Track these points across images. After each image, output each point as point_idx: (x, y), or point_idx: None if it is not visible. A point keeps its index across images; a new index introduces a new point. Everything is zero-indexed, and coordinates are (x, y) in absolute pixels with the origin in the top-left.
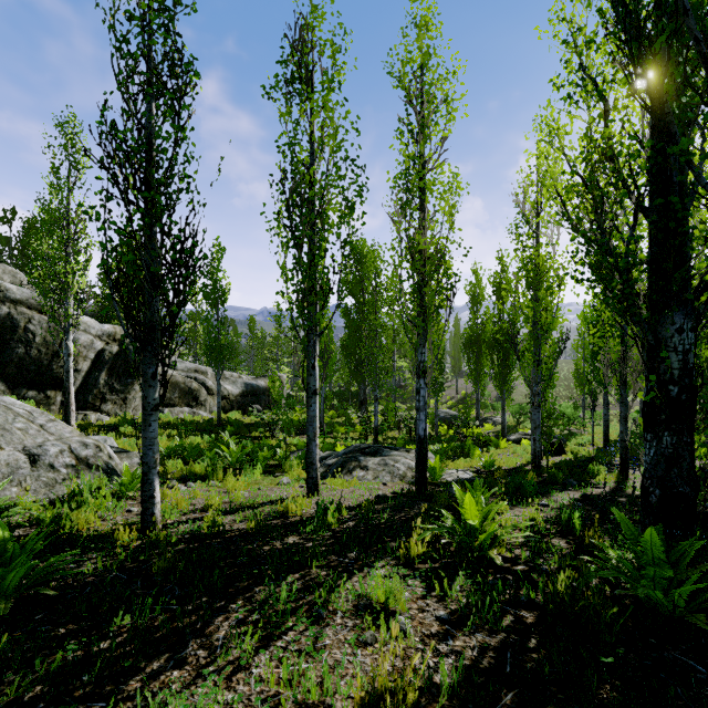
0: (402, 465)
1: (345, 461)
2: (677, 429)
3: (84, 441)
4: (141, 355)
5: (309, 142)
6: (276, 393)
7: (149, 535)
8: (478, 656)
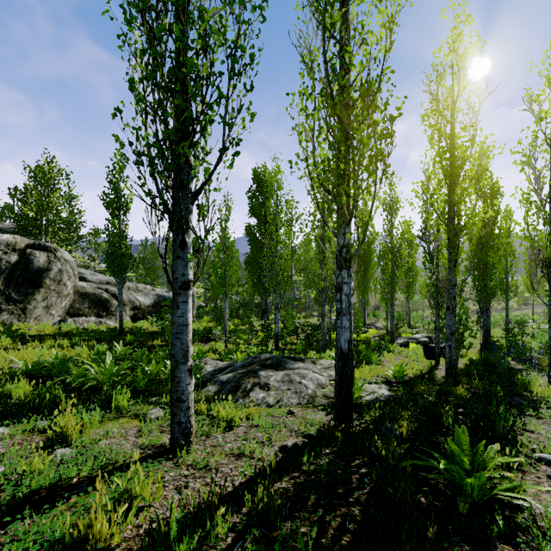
0: (310, 381)
1: (242, 378)
2: None
3: None
4: None
5: None
6: None
7: None
8: None
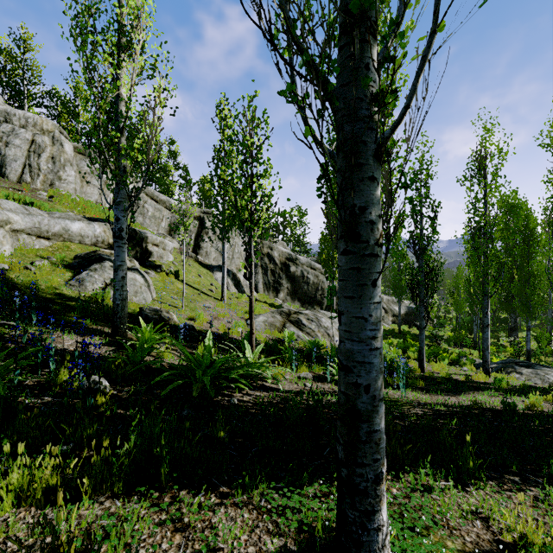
0: (551, 376)
1: (503, 367)
2: None
3: None
4: (418, 309)
5: (483, 198)
6: (433, 315)
7: (422, 372)
8: None
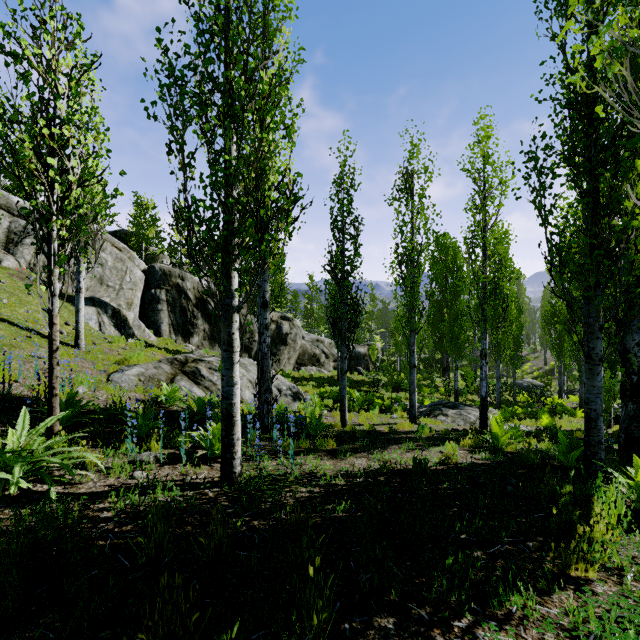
0: (472, 416)
1: (432, 410)
2: (636, 401)
3: (292, 385)
4: (340, 349)
5: (410, 222)
6: (374, 359)
7: (344, 427)
8: (481, 463)
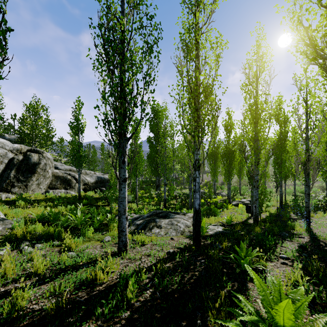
0: (181, 224)
1: (147, 222)
2: None
3: None
4: None
5: (120, 5)
6: (112, 181)
7: None
8: None
